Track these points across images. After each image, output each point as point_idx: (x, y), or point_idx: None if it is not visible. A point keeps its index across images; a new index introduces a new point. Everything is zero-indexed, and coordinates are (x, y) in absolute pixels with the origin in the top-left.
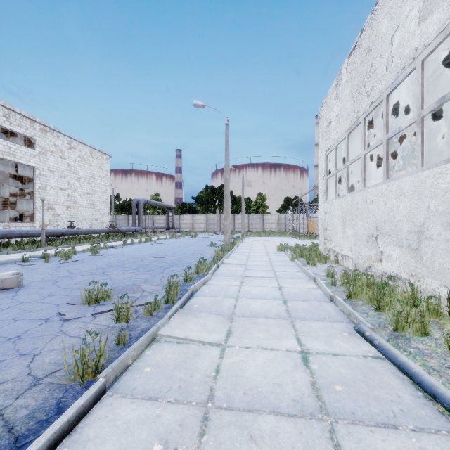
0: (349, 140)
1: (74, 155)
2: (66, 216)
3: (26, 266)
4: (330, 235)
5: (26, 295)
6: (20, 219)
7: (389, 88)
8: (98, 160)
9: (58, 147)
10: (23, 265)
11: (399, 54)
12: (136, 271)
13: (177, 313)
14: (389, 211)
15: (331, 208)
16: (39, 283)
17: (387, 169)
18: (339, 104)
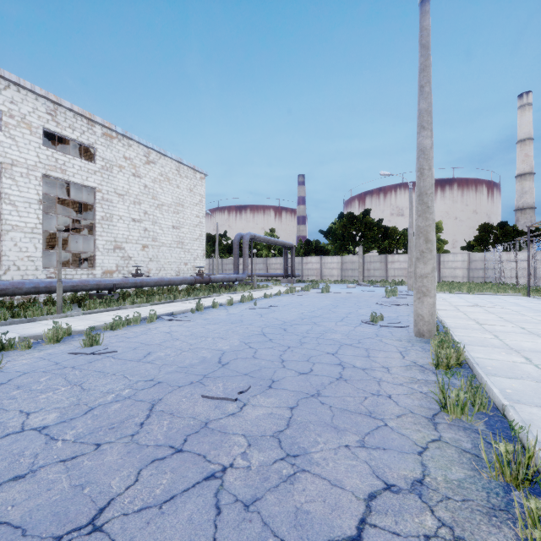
0: None
1: (153, 172)
2: (142, 259)
3: None
4: None
5: None
6: (87, 263)
7: None
8: (189, 180)
9: (129, 160)
10: None
11: None
12: None
13: None
14: None
15: None
16: None
17: None
18: None
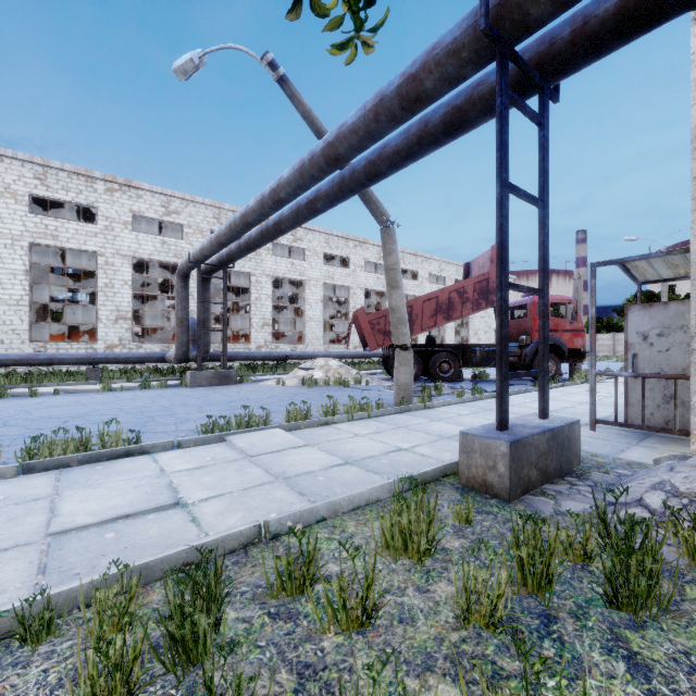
0: None
1: None
2: (484, 339)
3: None
4: None
5: None
6: None
7: None
8: None
9: None
10: None
11: None
12: None
13: None
14: None
15: None
16: None
17: None
18: None
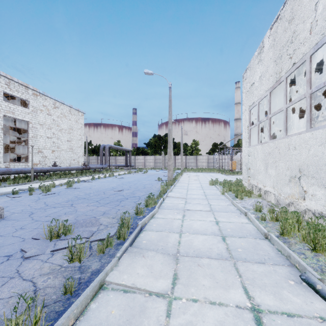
0: (271, 96)
1: (57, 112)
2: (51, 157)
3: (14, 198)
4: (253, 174)
5: (2, 228)
6: (18, 159)
7: (313, 49)
8: (75, 116)
9: (45, 107)
10: (12, 197)
11: (324, 17)
12: (97, 203)
13: (126, 253)
14: (313, 156)
15: (254, 152)
16: (18, 214)
17: (310, 120)
18: (261, 68)
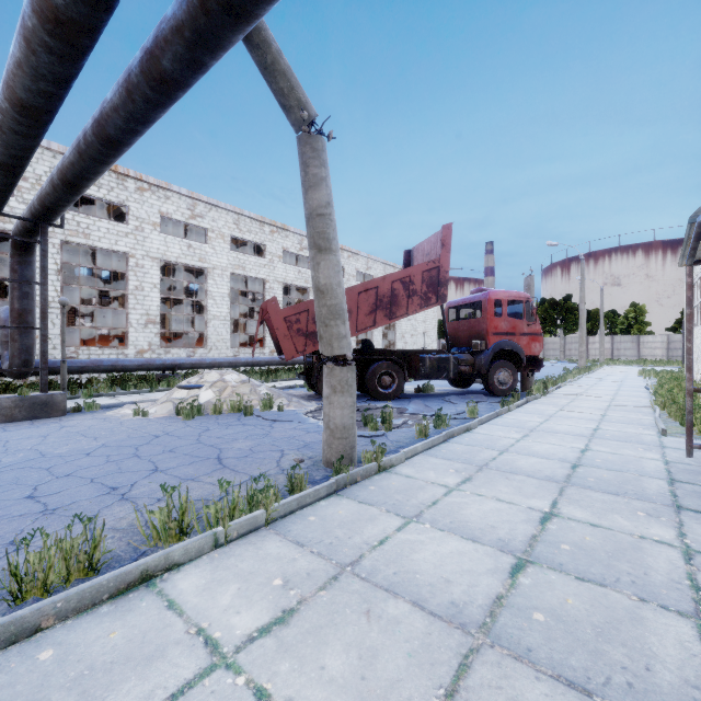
0: (695, 288)
1: None
2: (410, 343)
3: None
4: None
5: None
6: None
7: (700, 274)
8: None
9: None
10: None
11: None
12: None
13: (569, 383)
14: (699, 344)
15: None
16: None
17: (700, 319)
18: None
